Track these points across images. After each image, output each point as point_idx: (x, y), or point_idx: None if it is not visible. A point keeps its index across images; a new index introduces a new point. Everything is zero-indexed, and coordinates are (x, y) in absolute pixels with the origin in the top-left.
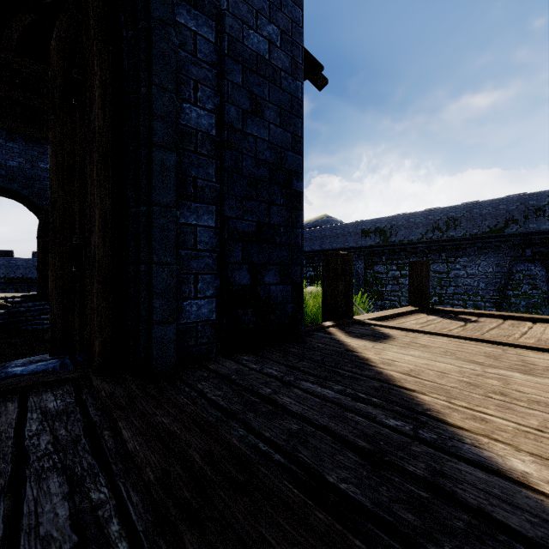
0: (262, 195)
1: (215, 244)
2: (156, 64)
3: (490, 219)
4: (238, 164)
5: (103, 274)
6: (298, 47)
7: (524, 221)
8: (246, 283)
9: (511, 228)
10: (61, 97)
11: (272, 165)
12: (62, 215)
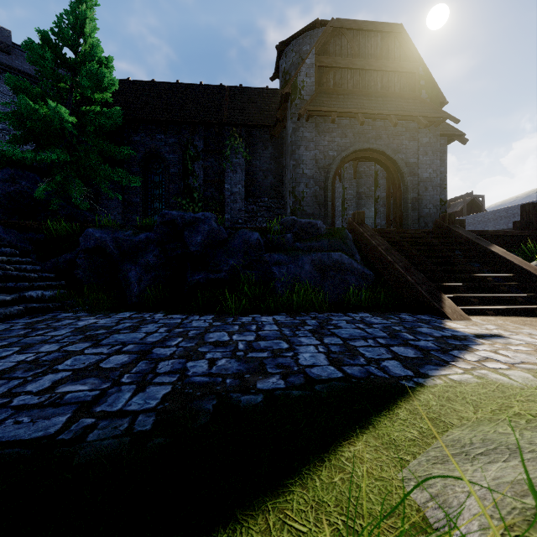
0: (427, 207)
1: (417, 218)
2: (408, 192)
3: None
4: (422, 202)
5: (399, 224)
6: (438, 170)
7: None
8: (423, 226)
9: None
10: (388, 196)
11: (430, 200)
12: (388, 216)
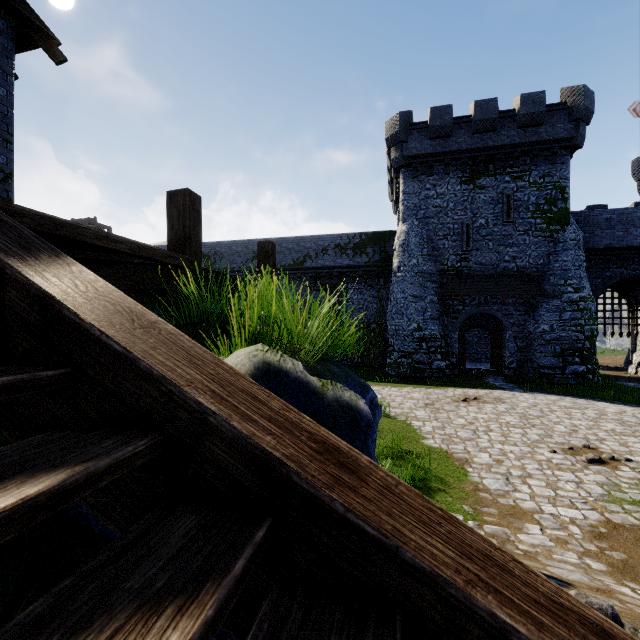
0: None
1: None
2: None
3: (294, 253)
4: None
5: None
6: None
7: (316, 258)
8: None
9: (308, 263)
10: None
11: None
12: None
